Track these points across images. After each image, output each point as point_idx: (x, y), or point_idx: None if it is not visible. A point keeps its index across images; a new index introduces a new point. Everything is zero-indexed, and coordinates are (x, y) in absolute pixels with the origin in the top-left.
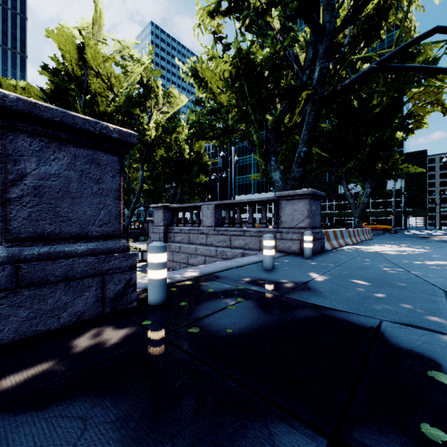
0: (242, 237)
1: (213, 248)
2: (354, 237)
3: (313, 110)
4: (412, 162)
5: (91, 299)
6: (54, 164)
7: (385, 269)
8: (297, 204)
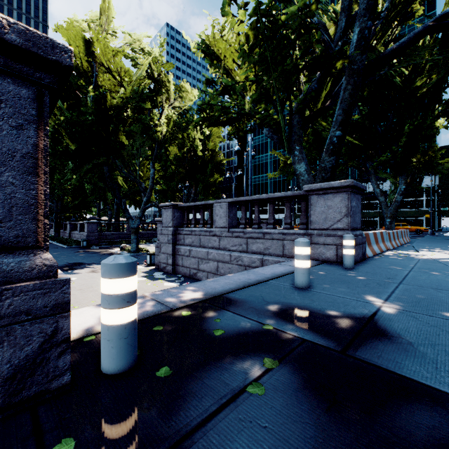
0: (260, 240)
1: (227, 252)
2: (394, 240)
3: (351, 83)
4: (447, 156)
5: None
6: None
7: None
8: (331, 199)
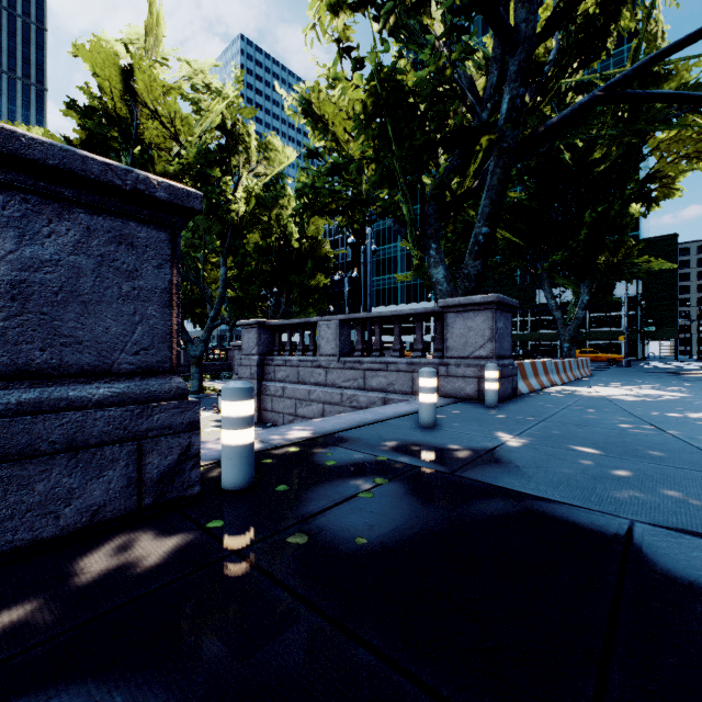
0: (383, 373)
1: (336, 390)
2: (564, 373)
3: (500, 165)
4: (654, 253)
5: (117, 482)
6: (49, 243)
7: (623, 427)
8: (473, 318)
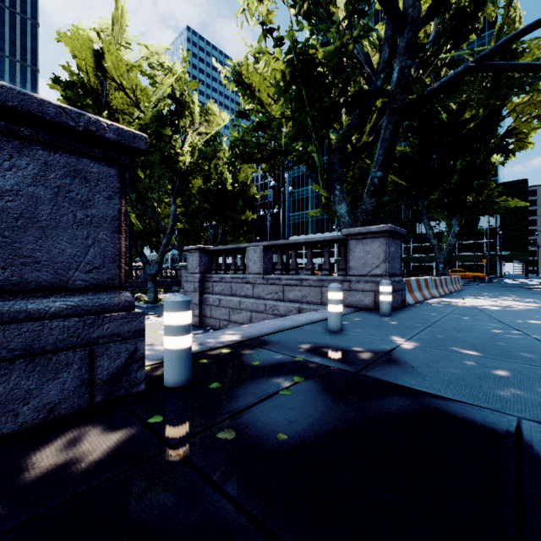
0: (298, 288)
1: (261, 301)
2: (441, 288)
3: (391, 122)
4: (509, 194)
5: (71, 382)
6: (9, 175)
7: (495, 332)
8: (370, 244)
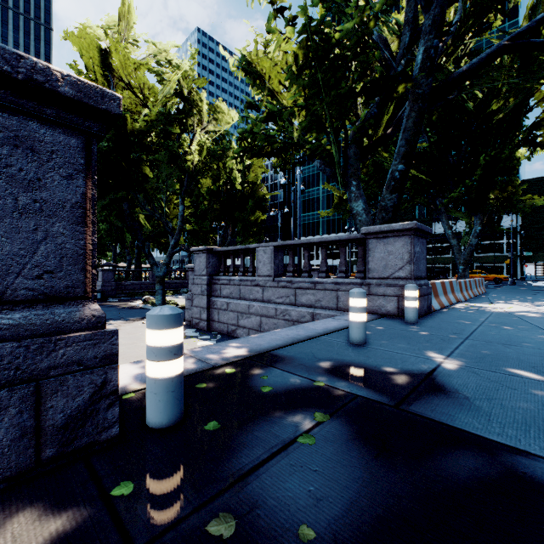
0: (311, 291)
1: (271, 305)
2: (466, 291)
3: (415, 109)
4: (531, 192)
5: (5, 434)
6: None
7: None
8: (392, 244)
